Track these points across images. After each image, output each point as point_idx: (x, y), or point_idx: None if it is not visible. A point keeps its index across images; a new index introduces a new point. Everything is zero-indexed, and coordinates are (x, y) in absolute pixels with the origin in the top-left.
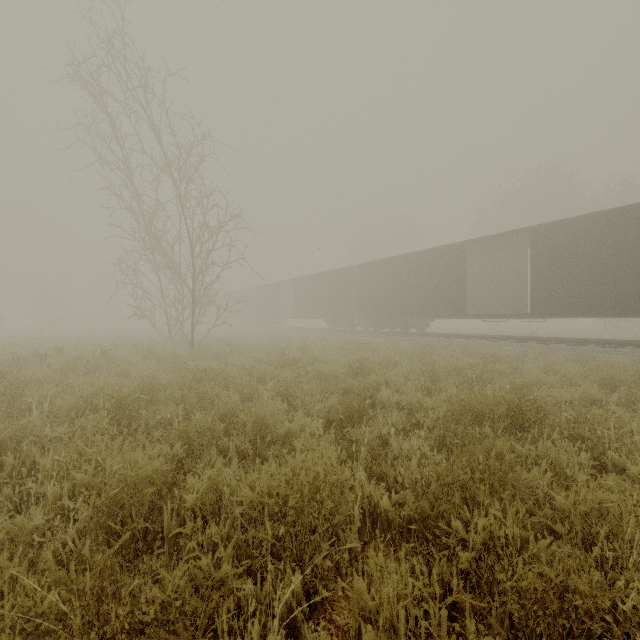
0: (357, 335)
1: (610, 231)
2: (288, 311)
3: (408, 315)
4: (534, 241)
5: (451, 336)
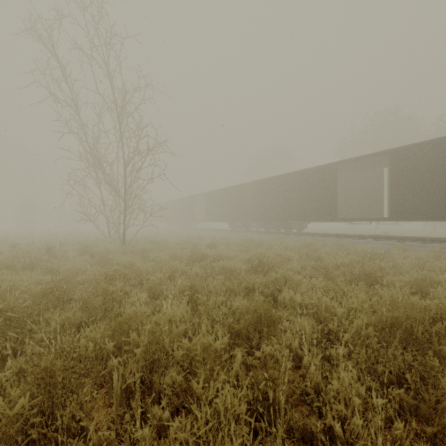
0: (252, 234)
1: None
2: (201, 216)
3: (291, 219)
4: (393, 160)
5: (324, 235)
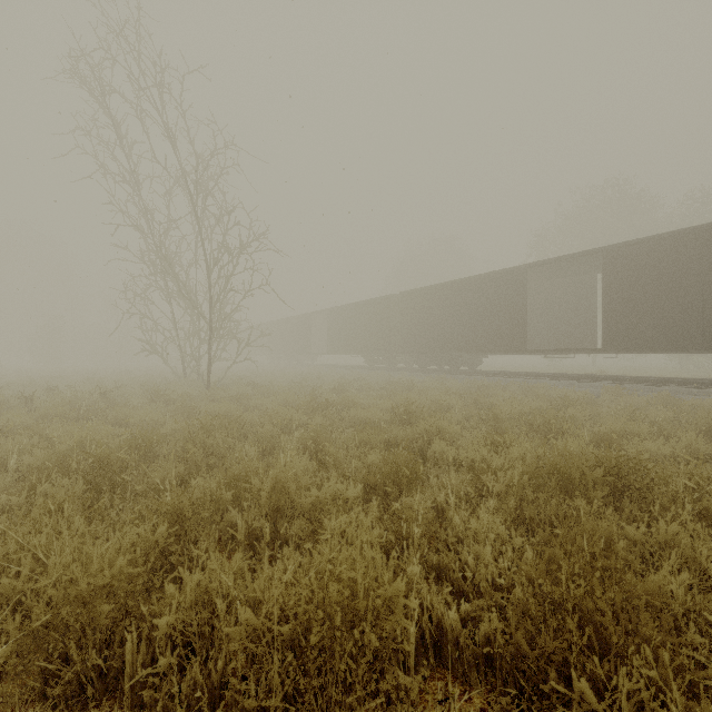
0: (399, 373)
1: (697, 251)
2: (321, 346)
3: (458, 350)
4: (606, 264)
5: (508, 374)
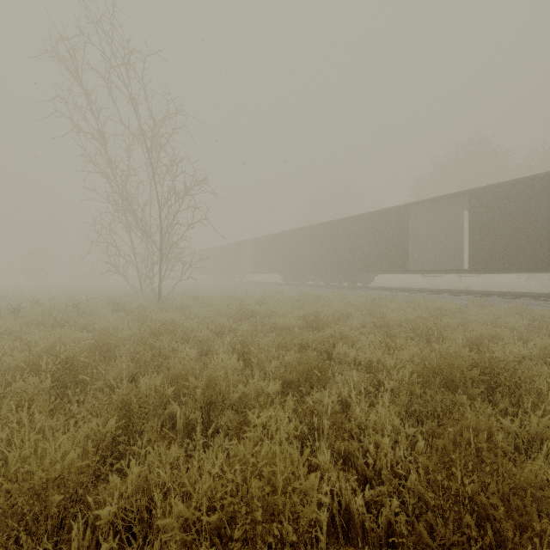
0: (309, 288)
1: (544, 193)
2: (248, 267)
3: (355, 271)
4: (471, 203)
5: (394, 289)
